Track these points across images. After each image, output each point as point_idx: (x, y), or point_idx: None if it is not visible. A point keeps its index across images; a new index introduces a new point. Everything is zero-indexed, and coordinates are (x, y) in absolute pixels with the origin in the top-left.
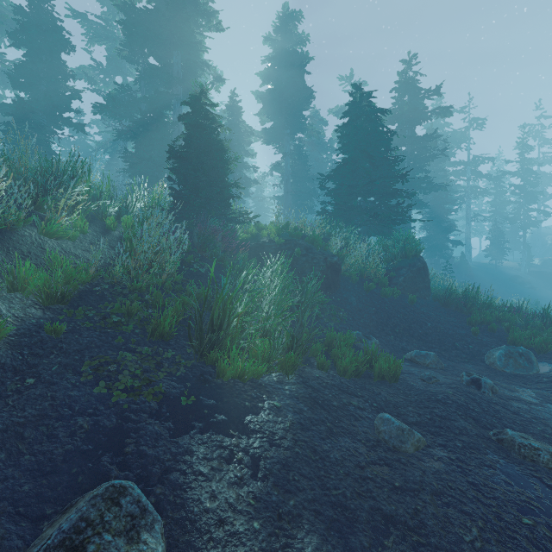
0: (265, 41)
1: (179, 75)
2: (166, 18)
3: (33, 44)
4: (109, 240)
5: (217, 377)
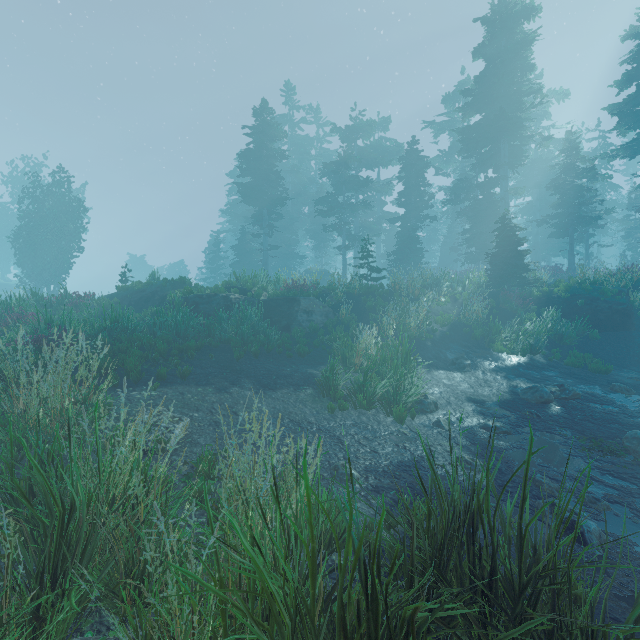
0: (623, 39)
1: (505, 157)
2: (492, 128)
3: (408, 176)
4: (457, 304)
5: (492, 352)
